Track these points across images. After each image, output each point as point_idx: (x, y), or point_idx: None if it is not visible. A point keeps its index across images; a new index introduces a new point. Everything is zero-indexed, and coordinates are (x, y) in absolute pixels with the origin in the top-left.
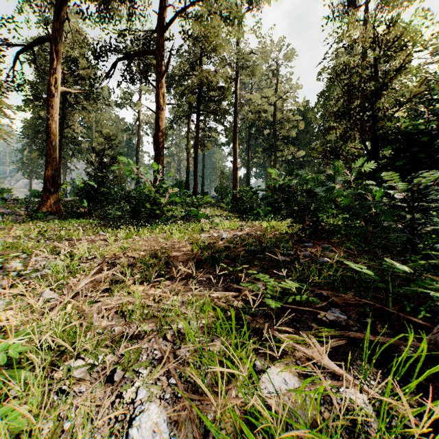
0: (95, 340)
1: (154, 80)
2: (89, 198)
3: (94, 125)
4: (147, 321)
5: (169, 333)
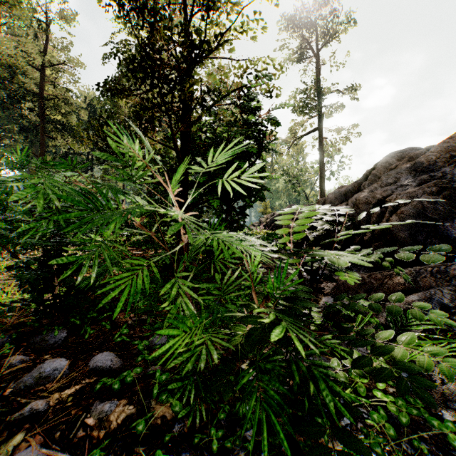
0: None
1: None
2: None
3: None
4: None
5: None
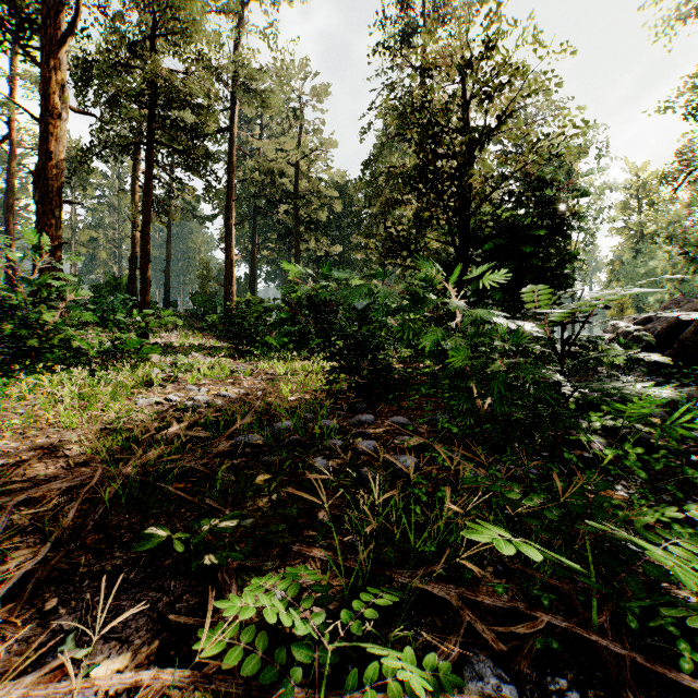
0: None
1: (37, 48)
2: None
3: None
4: None
5: None
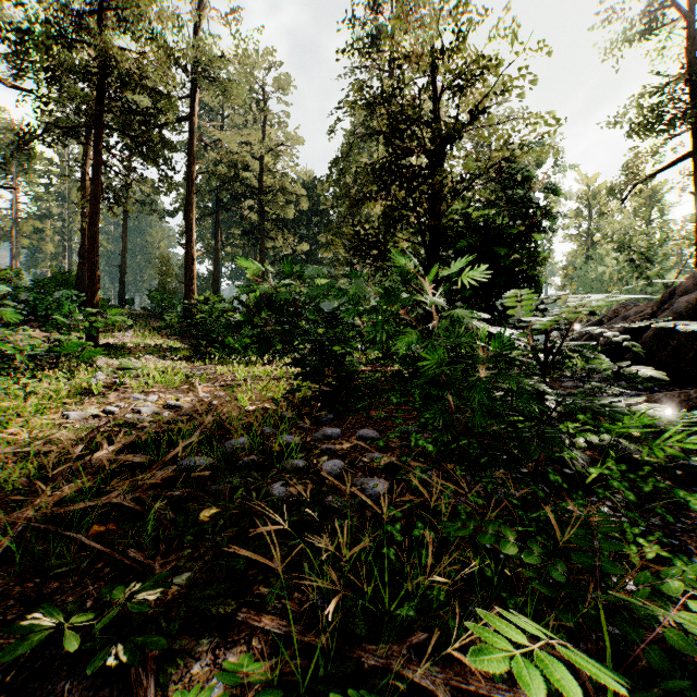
0: None
1: None
2: None
3: None
4: None
5: None
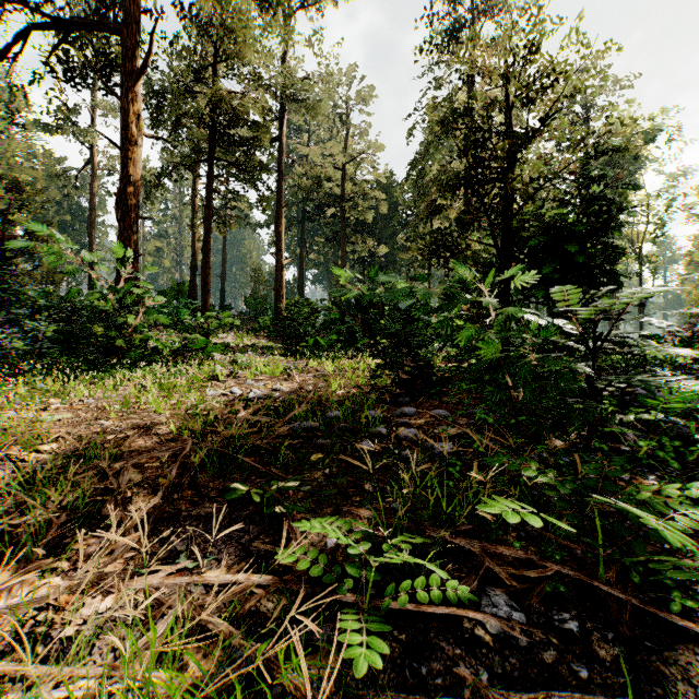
0: None
1: (118, 85)
2: None
3: None
4: None
5: None
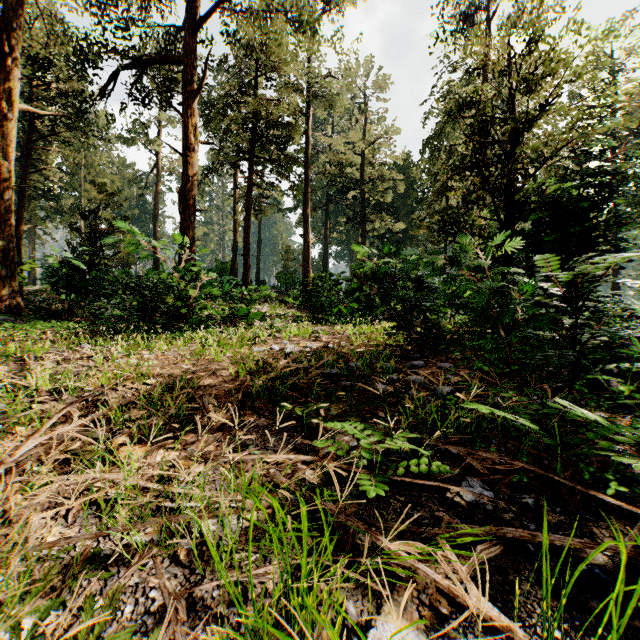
0: (21, 582)
1: (180, 104)
2: (69, 287)
3: (83, 171)
4: (140, 525)
5: (184, 547)
